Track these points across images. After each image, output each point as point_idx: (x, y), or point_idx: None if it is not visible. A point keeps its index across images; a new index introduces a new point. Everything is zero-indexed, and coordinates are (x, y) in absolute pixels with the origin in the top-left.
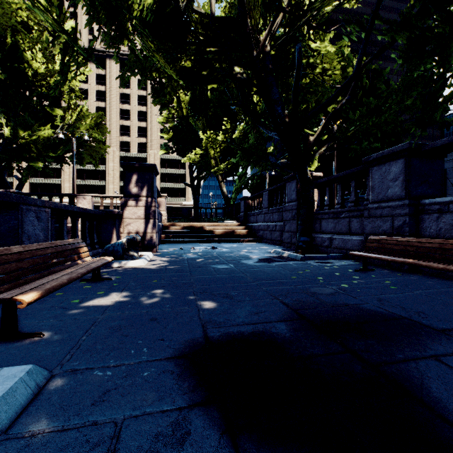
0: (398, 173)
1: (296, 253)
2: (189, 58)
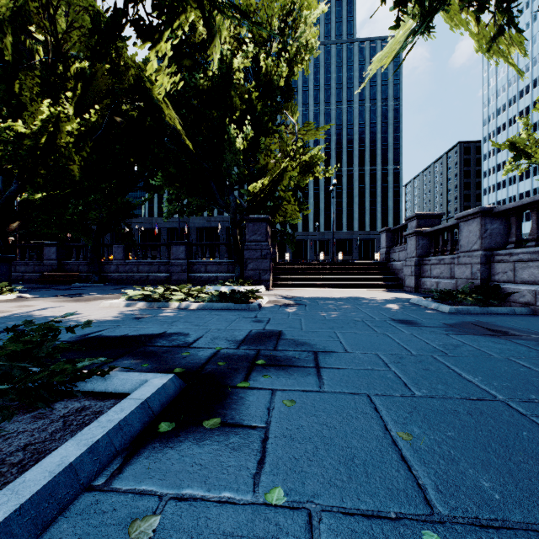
0: (55, 251)
1: None
2: None
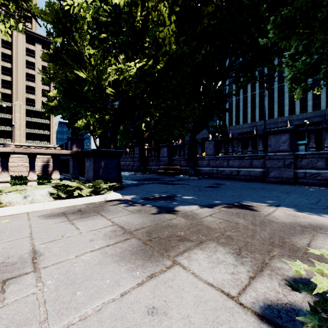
0: (166, 151)
1: (140, 173)
2: (102, 101)
